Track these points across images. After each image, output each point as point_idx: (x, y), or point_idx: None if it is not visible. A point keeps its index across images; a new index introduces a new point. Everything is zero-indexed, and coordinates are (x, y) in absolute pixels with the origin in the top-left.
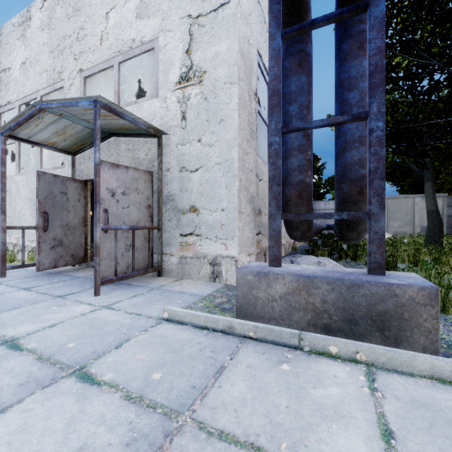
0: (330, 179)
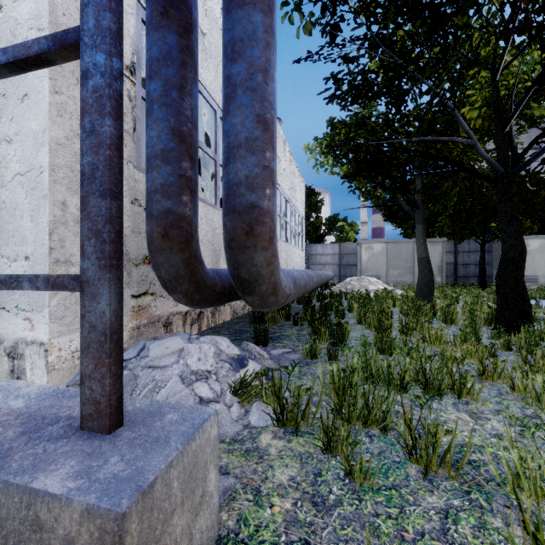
0: (331, 218)
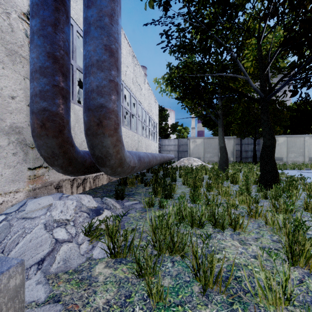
0: (173, 124)
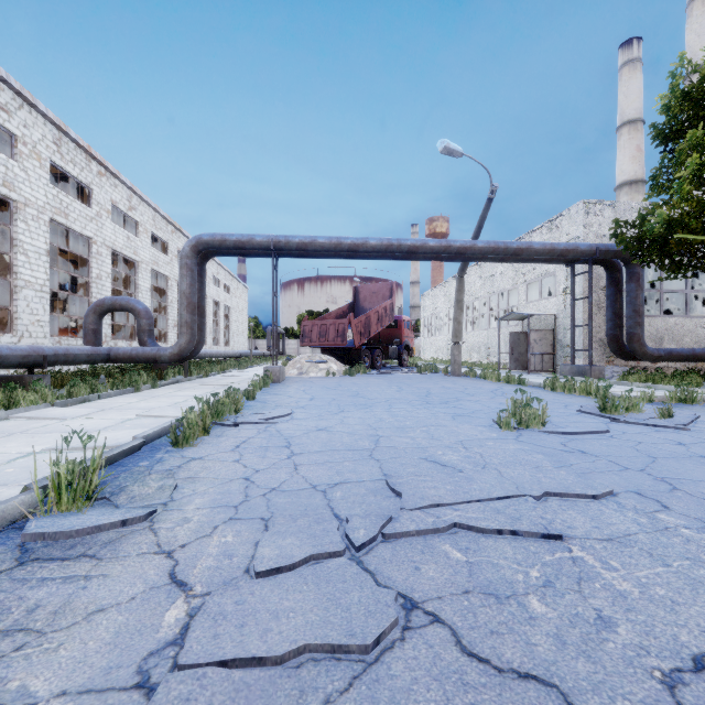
0: None
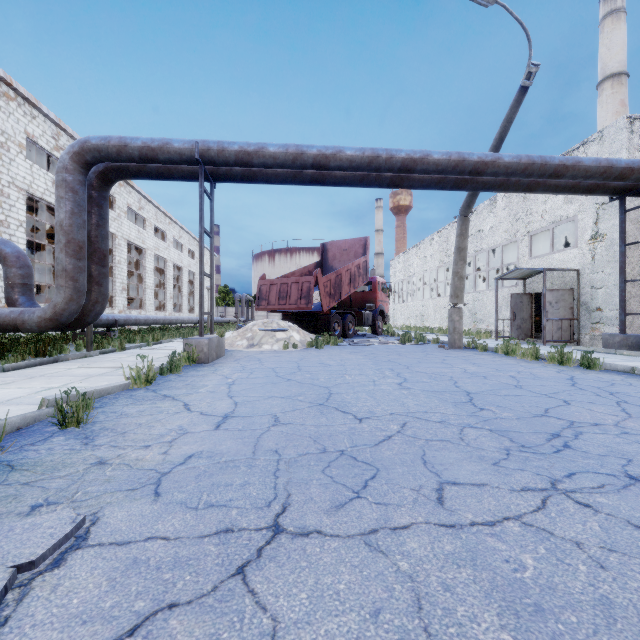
0: None
